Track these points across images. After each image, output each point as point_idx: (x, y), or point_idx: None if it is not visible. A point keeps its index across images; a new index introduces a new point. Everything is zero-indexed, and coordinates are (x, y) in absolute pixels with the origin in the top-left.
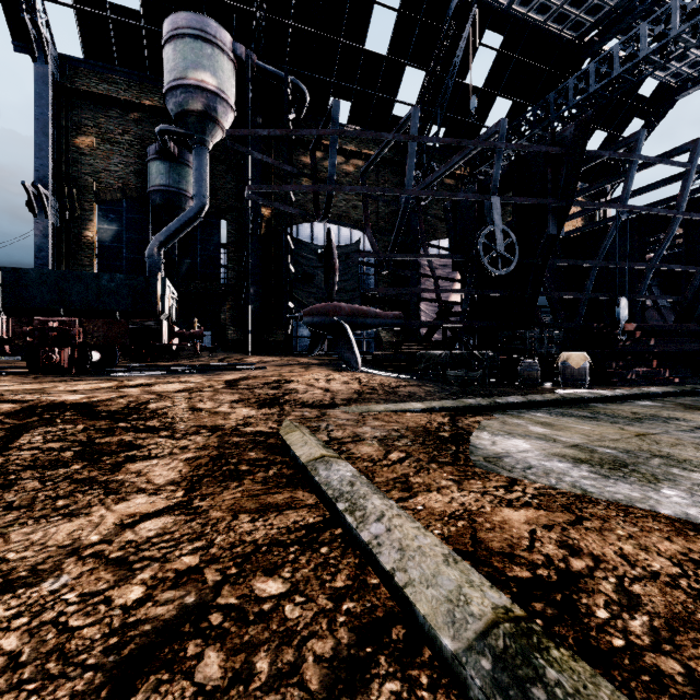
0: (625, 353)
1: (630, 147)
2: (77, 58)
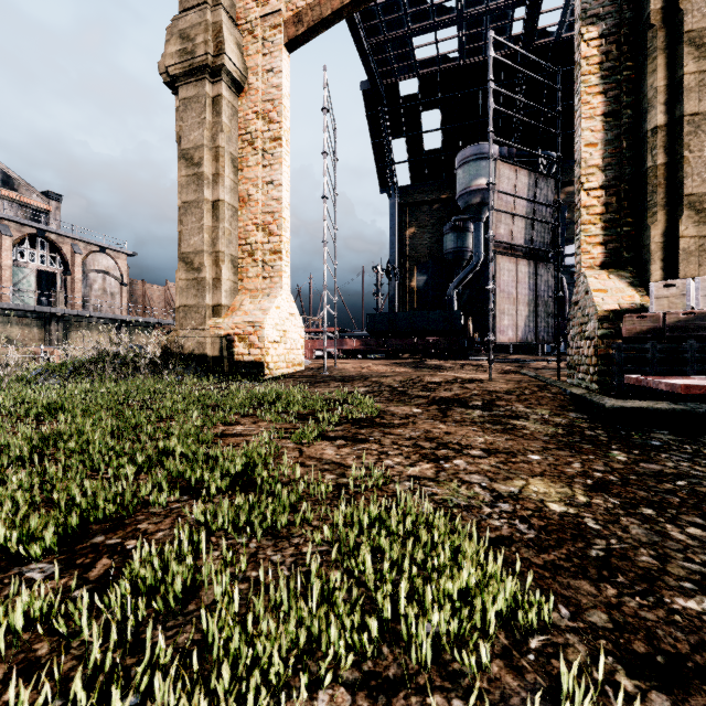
0: None
1: None
2: (407, 186)
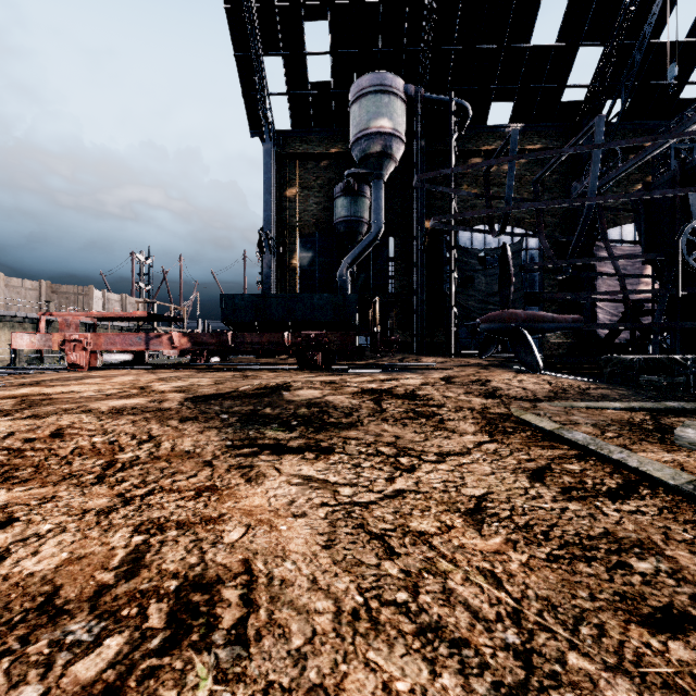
0: None
1: None
2: (287, 130)
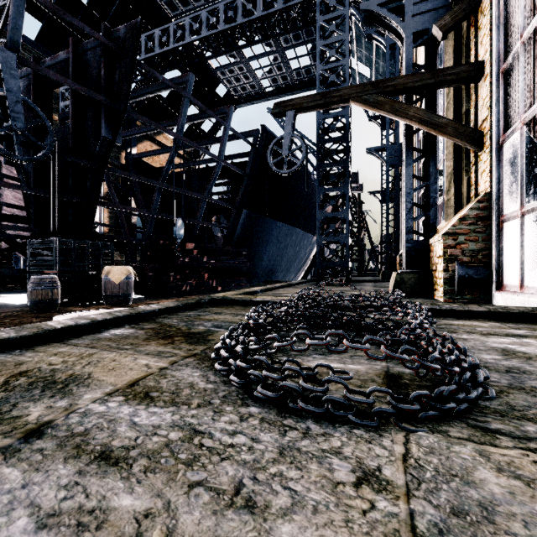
0: (184, 268)
1: (213, 128)
2: None
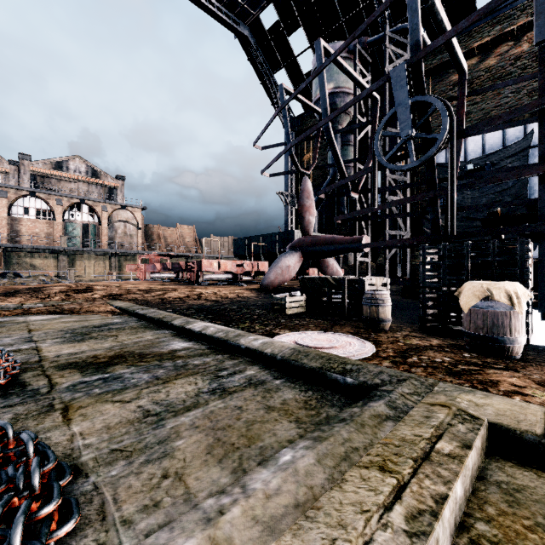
0: None
1: None
2: (302, 114)
